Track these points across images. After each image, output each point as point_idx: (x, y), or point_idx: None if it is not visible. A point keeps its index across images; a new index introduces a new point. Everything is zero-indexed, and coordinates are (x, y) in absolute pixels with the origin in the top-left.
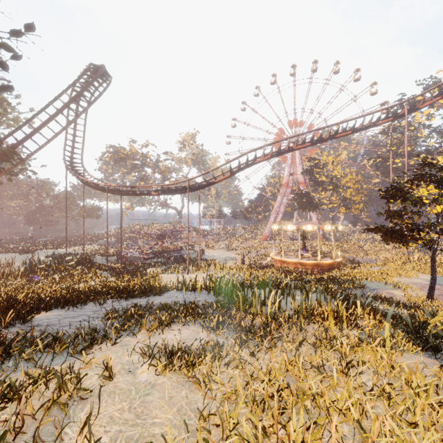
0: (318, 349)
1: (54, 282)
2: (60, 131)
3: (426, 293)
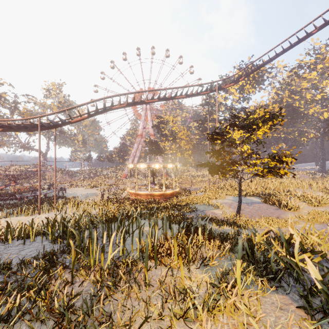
0: None
1: None
2: None
3: (233, 210)
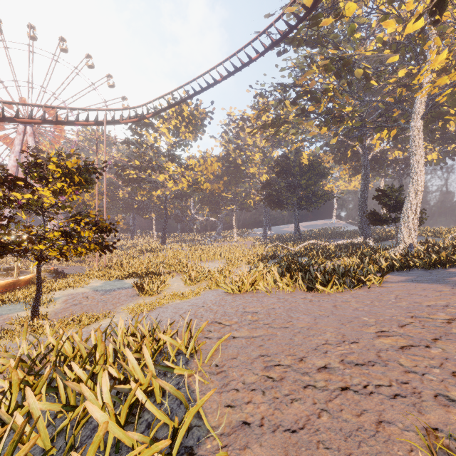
0: None
1: None
2: None
3: (61, 306)
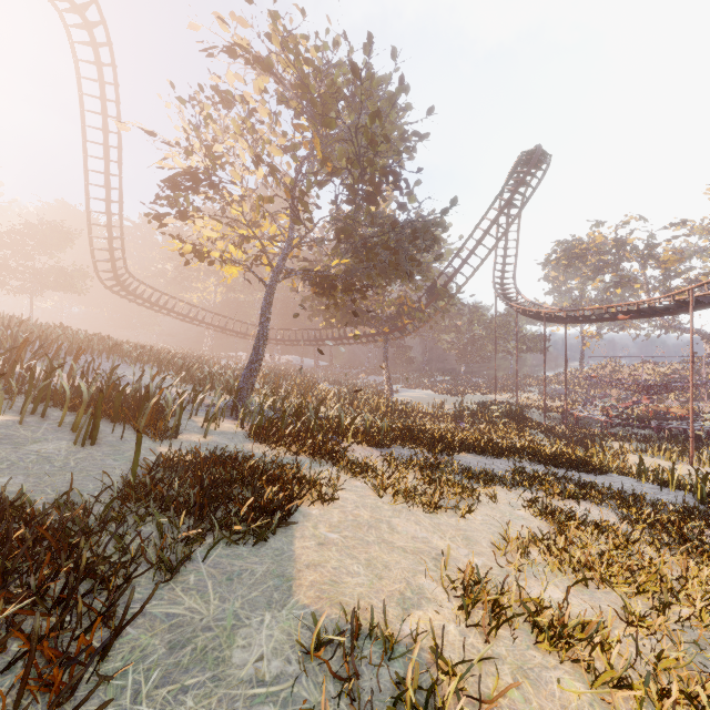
0: None
1: (478, 432)
2: (487, 255)
3: None
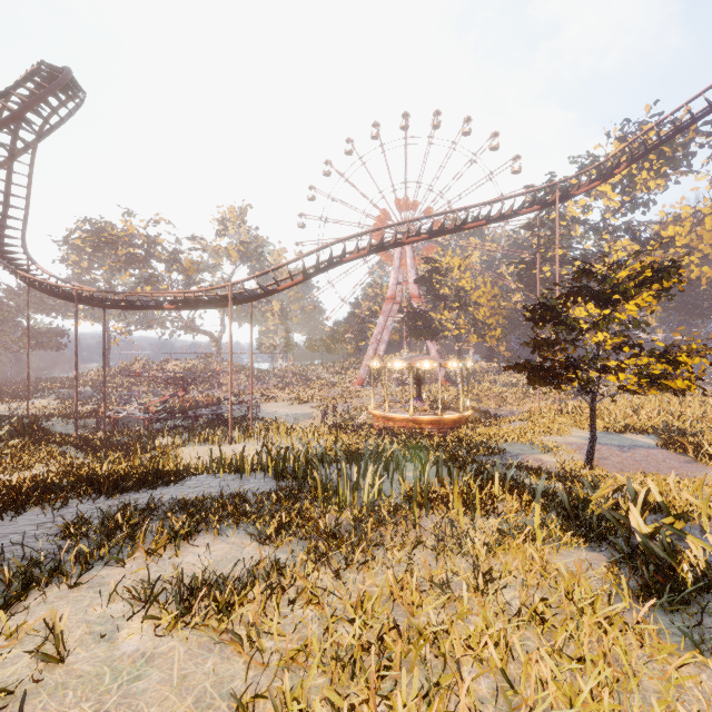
0: (440, 556)
1: None
2: None
3: (584, 457)
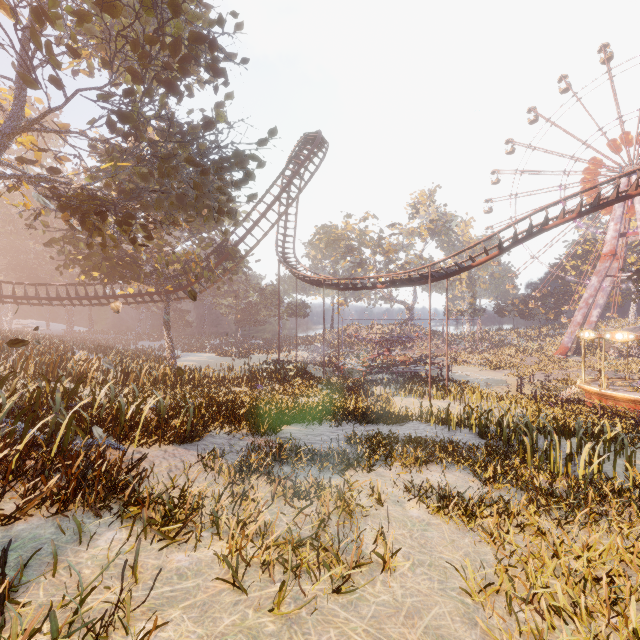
0: None
1: (276, 393)
2: (276, 220)
3: None
